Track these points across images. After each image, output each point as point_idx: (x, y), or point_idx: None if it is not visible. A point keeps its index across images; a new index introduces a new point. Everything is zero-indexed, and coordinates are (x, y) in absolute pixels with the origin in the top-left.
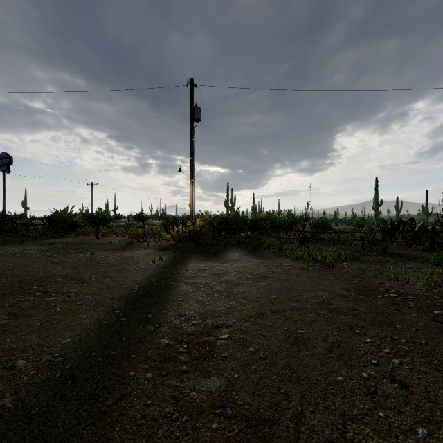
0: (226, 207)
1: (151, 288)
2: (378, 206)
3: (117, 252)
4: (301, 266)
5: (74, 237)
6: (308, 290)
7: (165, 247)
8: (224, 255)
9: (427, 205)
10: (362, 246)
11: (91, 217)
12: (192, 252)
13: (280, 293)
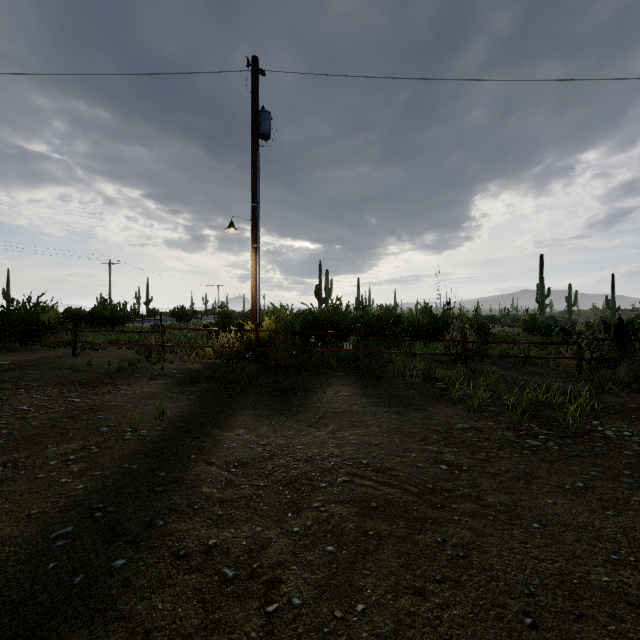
0: (318, 298)
1: (2, 619)
2: (545, 298)
3: (75, 393)
4: (505, 436)
5: (35, 350)
6: (634, 593)
7: (195, 374)
8: (315, 395)
9: (613, 296)
10: (577, 370)
11: (92, 313)
12: (246, 389)
13: (552, 637)
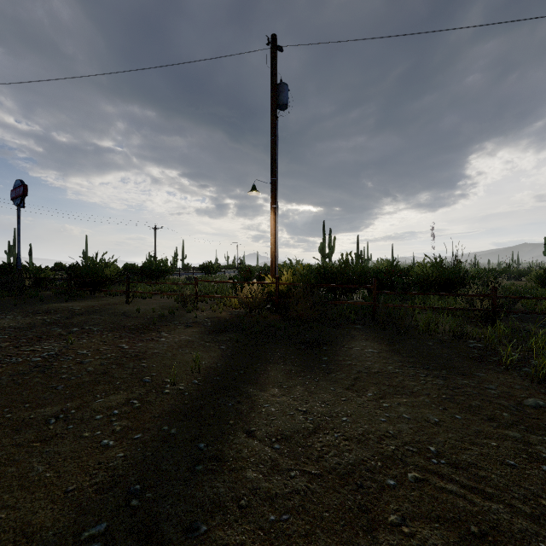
0: (322, 254)
1: None
2: None
3: (125, 339)
4: None
5: (100, 298)
6: None
7: (224, 323)
8: (341, 351)
9: None
10: None
11: (142, 267)
12: (271, 340)
13: None
